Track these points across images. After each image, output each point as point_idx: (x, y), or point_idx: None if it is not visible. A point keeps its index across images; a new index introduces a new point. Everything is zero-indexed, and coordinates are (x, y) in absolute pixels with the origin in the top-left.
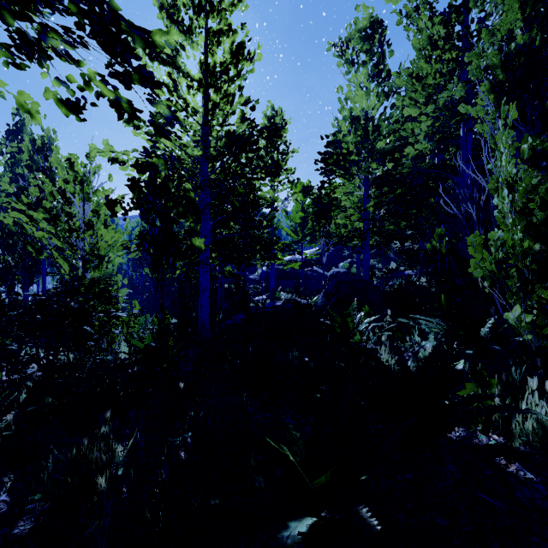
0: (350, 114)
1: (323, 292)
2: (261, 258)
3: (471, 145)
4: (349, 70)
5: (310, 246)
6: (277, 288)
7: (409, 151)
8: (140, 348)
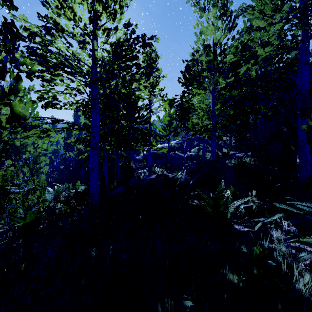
0: (203, 43)
1: (186, 170)
2: (141, 145)
3: (309, 50)
4: (202, 15)
5: (173, 139)
6: (153, 164)
7: (260, 54)
8: (20, 225)
